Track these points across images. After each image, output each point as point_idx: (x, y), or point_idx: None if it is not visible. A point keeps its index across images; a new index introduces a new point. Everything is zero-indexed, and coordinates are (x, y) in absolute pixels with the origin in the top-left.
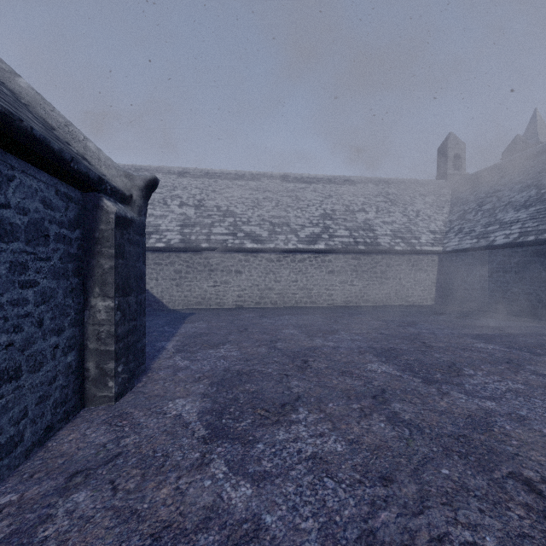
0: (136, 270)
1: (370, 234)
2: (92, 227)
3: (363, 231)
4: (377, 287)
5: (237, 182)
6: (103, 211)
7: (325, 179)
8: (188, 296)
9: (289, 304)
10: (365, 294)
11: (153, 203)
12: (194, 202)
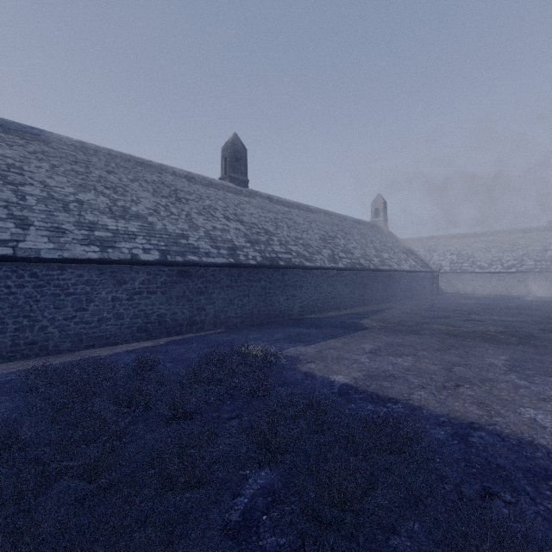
0: (438, 281)
1: (548, 263)
2: (433, 277)
3: (544, 262)
4: (547, 288)
5: (480, 238)
6: (434, 275)
7: (541, 228)
8: (452, 288)
9: (496, 293)
10: (539, 291)
11: (439, 255)
12: (456, 252)
